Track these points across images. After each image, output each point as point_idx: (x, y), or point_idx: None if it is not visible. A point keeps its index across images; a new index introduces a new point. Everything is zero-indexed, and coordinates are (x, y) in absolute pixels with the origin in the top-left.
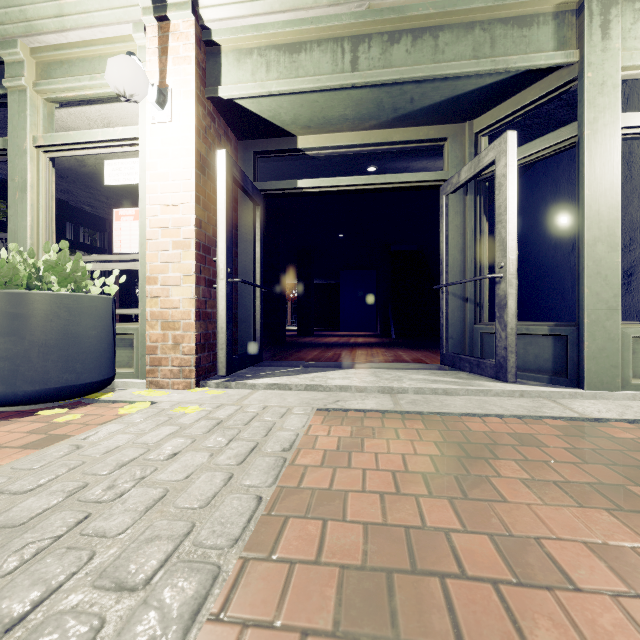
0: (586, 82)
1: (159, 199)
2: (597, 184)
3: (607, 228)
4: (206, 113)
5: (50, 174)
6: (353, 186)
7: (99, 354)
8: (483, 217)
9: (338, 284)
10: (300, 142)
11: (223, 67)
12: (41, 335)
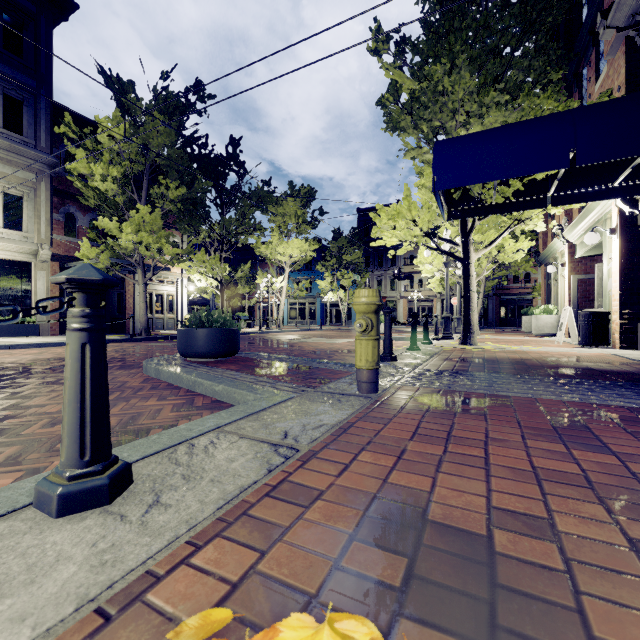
0: (603, 246)
1: (565, 290)
2: (604, 278)
3: (605, 292)
4: (575, 263)
5: (564, 282)
6: None
7: (550, 328)
8: None
9: None
10: None
11: (576, 250)
12: (538, 323)
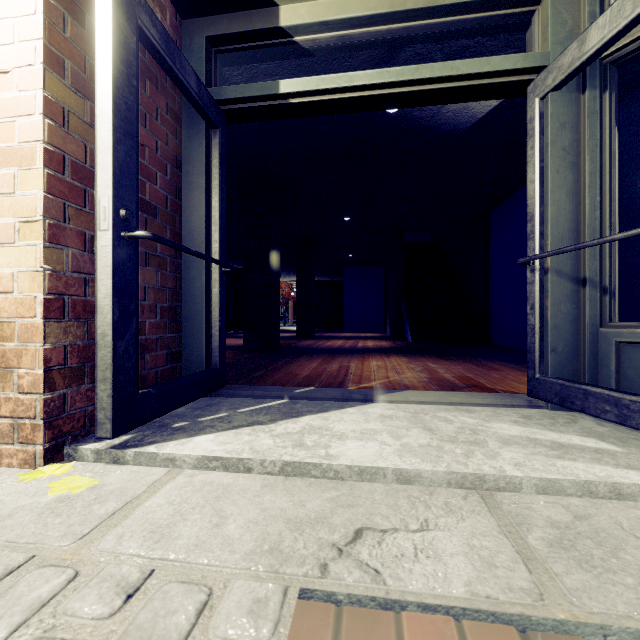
0: None
1: None
2: None
3: None
4: None
5: None
6: (374, 89)
7: None
8: (615, 130)
9: (342, 281)
10: (284, 15)
11: None
12: None
